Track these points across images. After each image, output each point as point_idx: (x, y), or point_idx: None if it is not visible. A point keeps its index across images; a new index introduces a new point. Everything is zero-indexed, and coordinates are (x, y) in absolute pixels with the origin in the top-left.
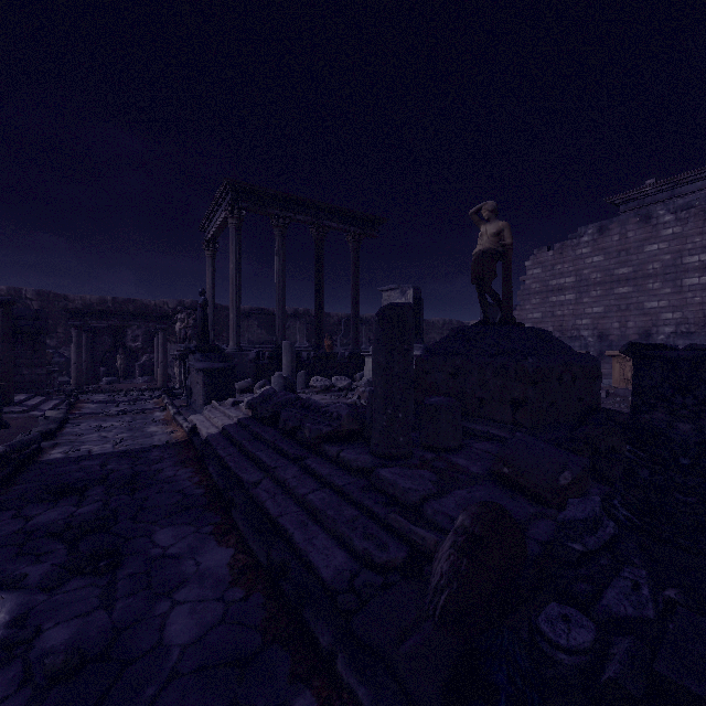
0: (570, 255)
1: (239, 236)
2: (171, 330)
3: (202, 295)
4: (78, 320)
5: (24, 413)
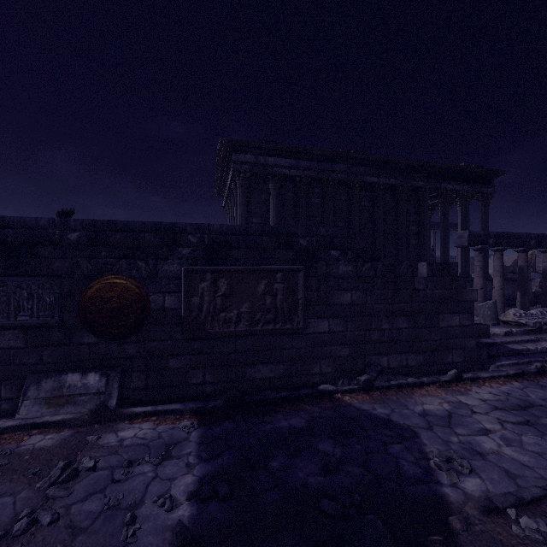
0: None
1: None
2: None
3: None
4: None
5: None
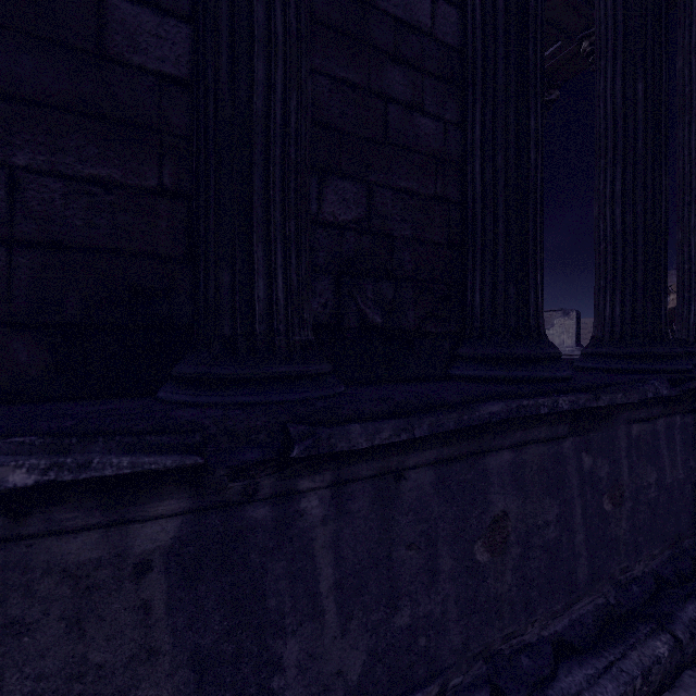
0: (675, 281)
1: None
2: None
3: None
4: None
5: None
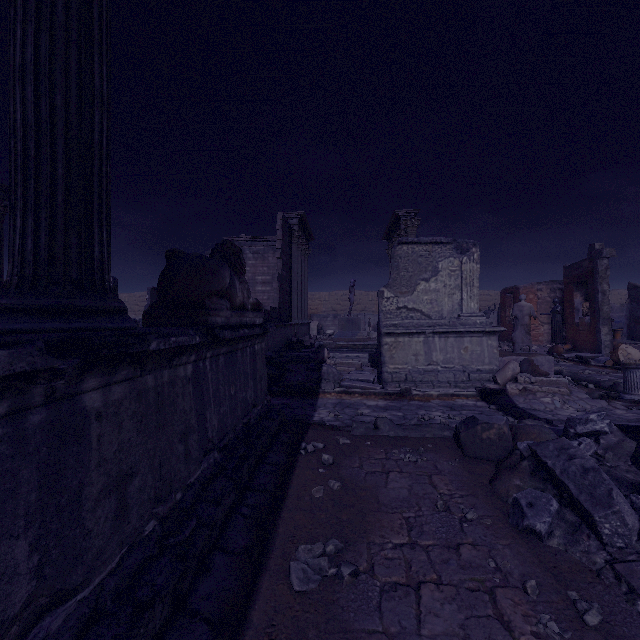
0: None
1: None
2: None
3: None
4: None
5: None
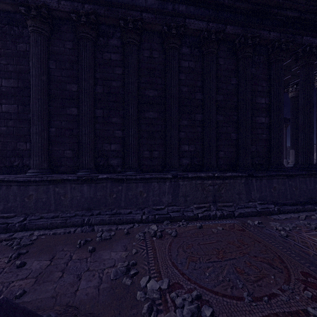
0: None
1: None
2: None
3: None
4: None
5: None
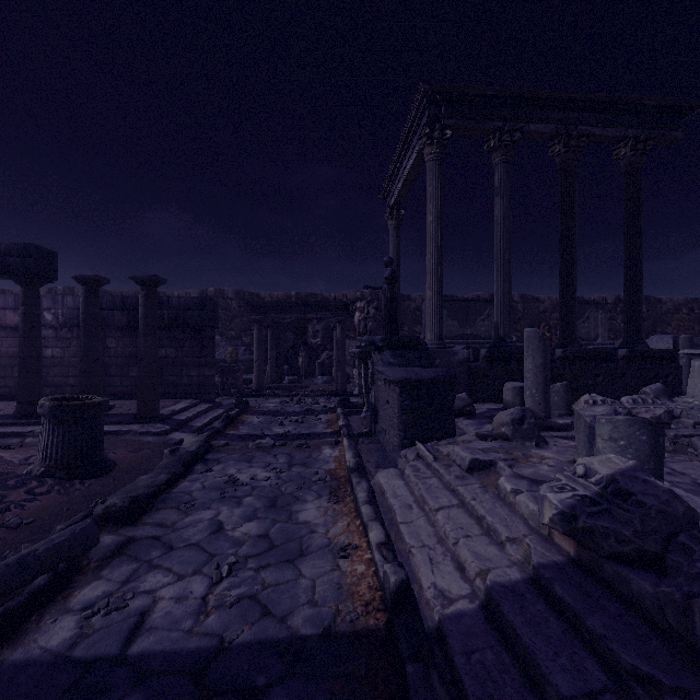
0: None
1: (441, 172)
2: (350, 325)
3: (388, 265)
4: (259, 314)
5: (163, 434)
